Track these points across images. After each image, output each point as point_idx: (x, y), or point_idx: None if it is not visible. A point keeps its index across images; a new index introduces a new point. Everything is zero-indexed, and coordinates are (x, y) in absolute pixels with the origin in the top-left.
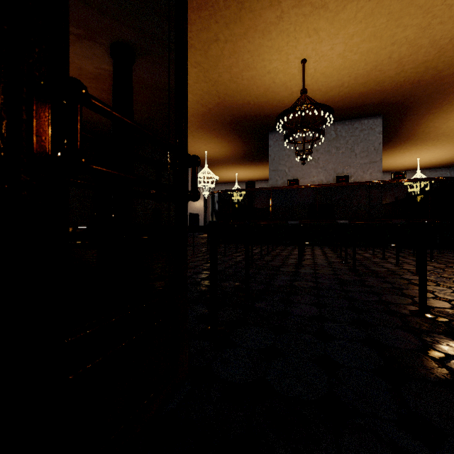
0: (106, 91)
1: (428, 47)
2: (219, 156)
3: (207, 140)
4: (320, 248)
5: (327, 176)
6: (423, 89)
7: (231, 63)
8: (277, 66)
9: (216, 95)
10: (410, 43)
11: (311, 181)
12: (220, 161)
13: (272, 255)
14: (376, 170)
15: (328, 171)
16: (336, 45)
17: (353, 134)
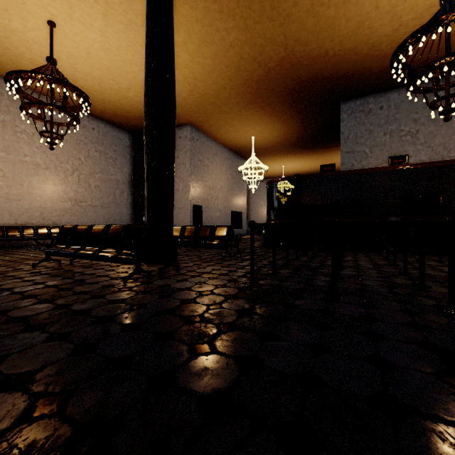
0: (139, 52)
1: None
2: (267, 143)
3: (257, 120)
4: None
5: (431, 155)
6: None
7: None
8: None
9: (281, 44)
10: None
11: None
12: (268, 150)
13: None
14: None
15: (433, 148)
16: None
17: None
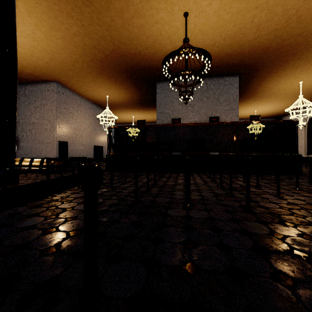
0: None
1: (280, 16)
2: (118, 101)
3: (107, 85)
4: (198, 175)
5: (200, 118)
6: (269, 55)
7: (122, 6)
8: (164, 16)
9: (110, 41)
10: (269, 9)
11: (188, 122)
12: (120, 105)
13: (159, 185)
14: (234, 115)
15: (201, 114)
16: (213, 0)
17: (219, 87)
